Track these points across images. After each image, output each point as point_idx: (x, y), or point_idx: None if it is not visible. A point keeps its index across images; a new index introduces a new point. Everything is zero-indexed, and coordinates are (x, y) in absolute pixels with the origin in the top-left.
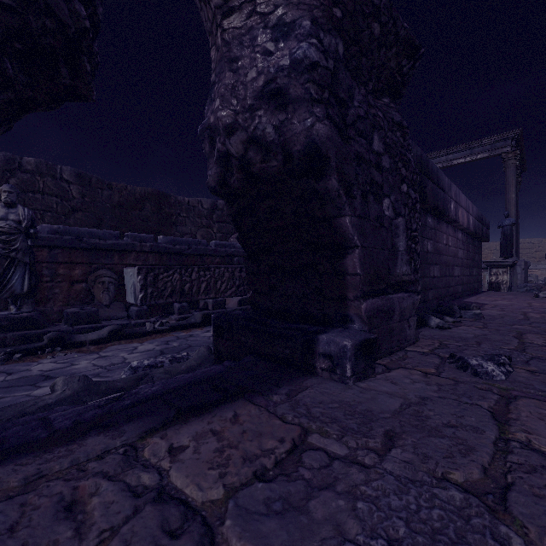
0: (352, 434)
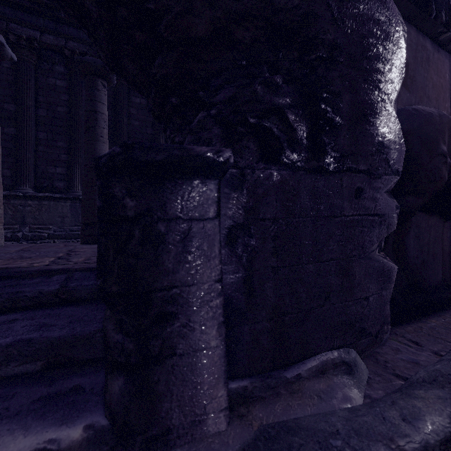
0: None
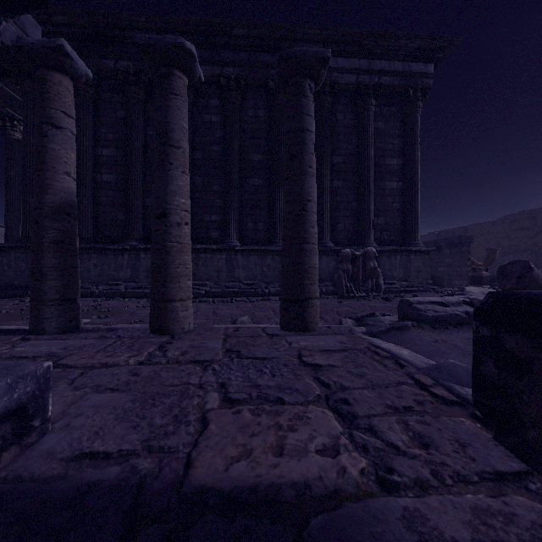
0: (189, 395)
